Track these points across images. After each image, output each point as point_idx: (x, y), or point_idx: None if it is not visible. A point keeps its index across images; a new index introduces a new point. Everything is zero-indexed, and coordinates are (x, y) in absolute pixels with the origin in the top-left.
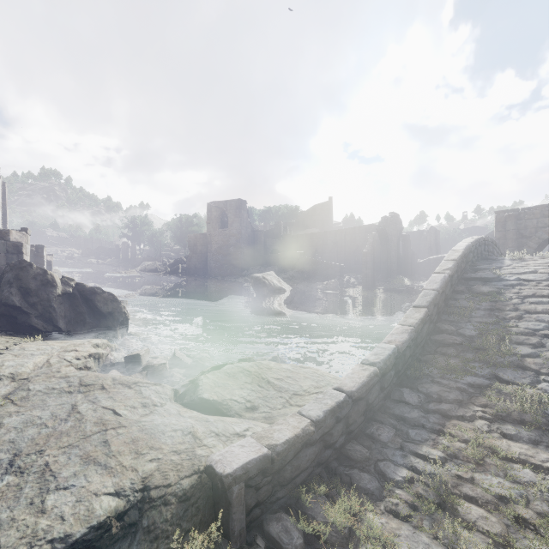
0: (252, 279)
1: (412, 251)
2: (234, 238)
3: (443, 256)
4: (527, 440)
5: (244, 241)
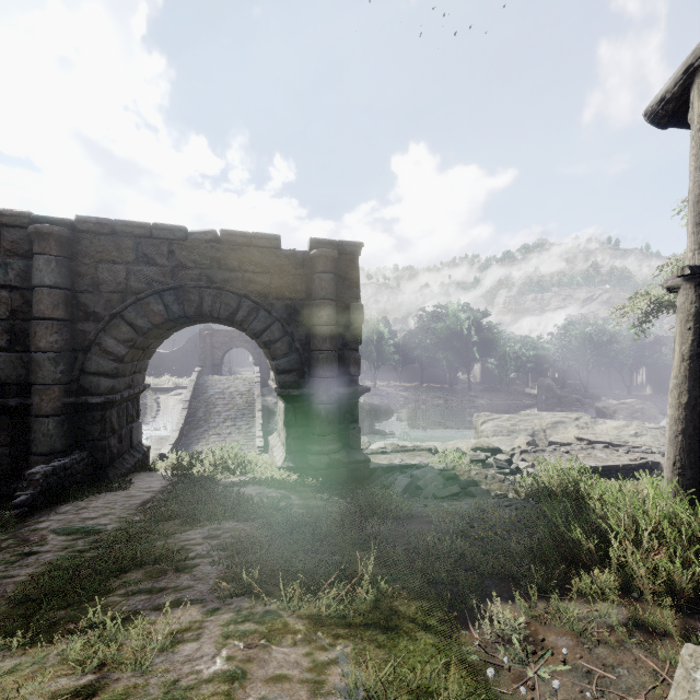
0: None
1: None
2: None
3: (158, 352)
4: (217, 437)
5: None
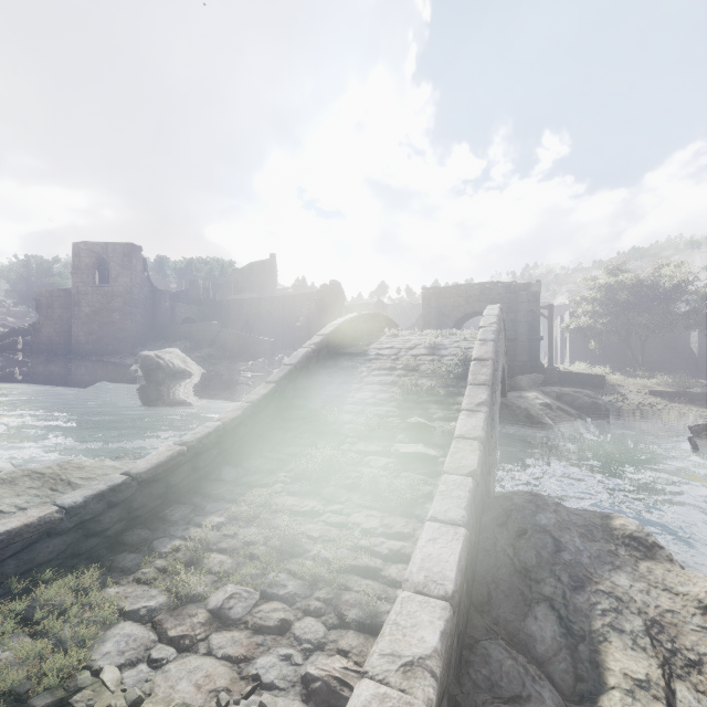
0: (139, 358)
1: None
2: (120, 298)
3: None
4: (303, 493)
5: (138, 304)
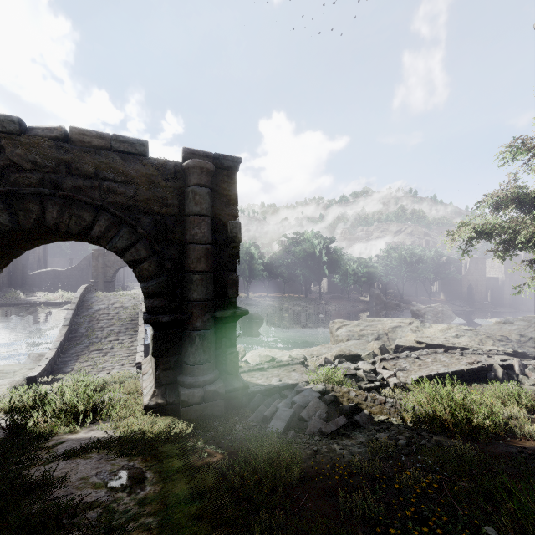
0: None
1: (23, 264)
2: None
3: (54, 269)
4: (98, 353)
5: None
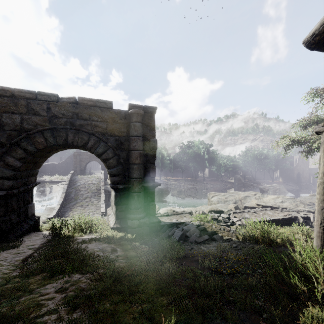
0: None
1: None
2: None
3: (52, 163)
4: (81, 207)
5: None
